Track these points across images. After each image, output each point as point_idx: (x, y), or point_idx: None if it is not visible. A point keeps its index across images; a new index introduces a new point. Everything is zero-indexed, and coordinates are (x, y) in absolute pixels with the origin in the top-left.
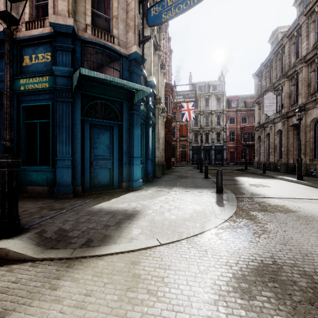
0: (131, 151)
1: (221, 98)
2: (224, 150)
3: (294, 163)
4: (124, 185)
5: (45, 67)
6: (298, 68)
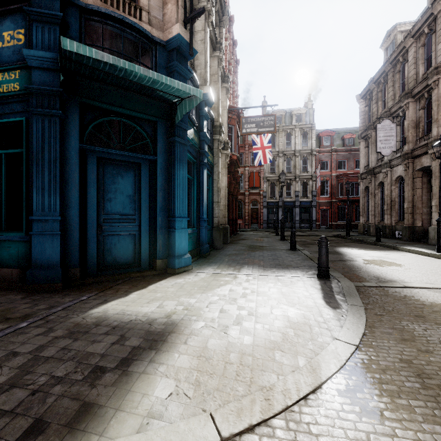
0: (172, 206)
1: (309, 133)
2: (313, 207)
3: (423, 226)
4: (160, 263)
5: (16, 55)
6: (432, 81)
